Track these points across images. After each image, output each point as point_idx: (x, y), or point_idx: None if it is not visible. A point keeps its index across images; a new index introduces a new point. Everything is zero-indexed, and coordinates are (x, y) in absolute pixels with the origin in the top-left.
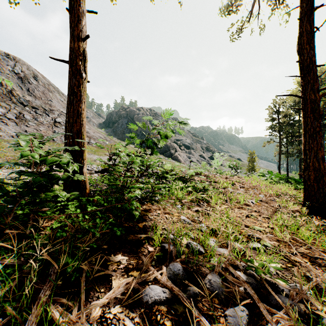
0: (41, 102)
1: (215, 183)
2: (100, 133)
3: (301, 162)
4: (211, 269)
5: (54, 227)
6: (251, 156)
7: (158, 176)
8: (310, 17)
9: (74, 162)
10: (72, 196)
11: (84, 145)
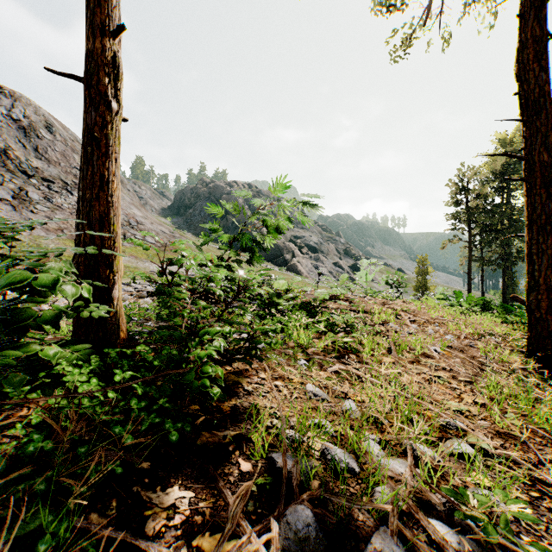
0: (58, 171)
1: (365, 313)
2: (162, 224)
3: (505, 275)
4: (378, 517)
5: (35, 422)
6: (422, 264)
7: (262, 302)
8: (541, 12)
9: (94, 279)
10: (74, 355)
11: (115, 244)
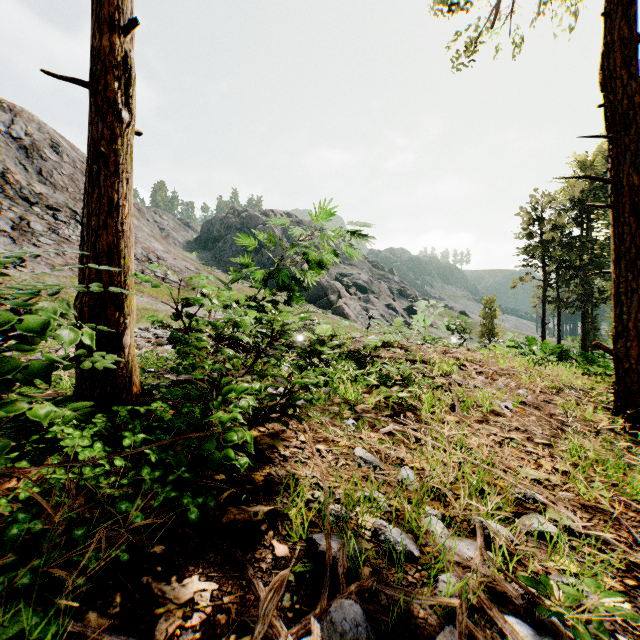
0: (66, 197)
1: (423, 363)
2: (187, 260)
3: (585, 319)
4: (442, 613)
5: (24, 497)
6: (489, 306)
7: (302, 350)
8: (630, 9)
9: (101, 322)
10: (71, 415)
11: (126, 281)
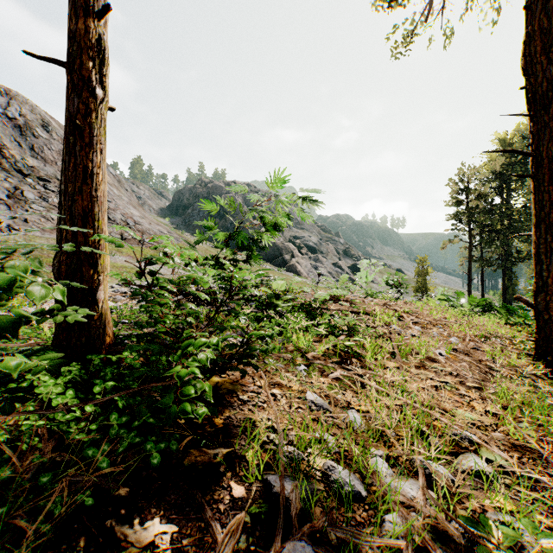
0: (55, 170)
1: (366, 314)
2: (160, 224)
3: (505, 276)
4: (389, 552)
5: None
6: (422, 265)
7: (260, 303)
8: (549, 2)
9: (77, 279)
10: (42, 366)
11: (100, 242)
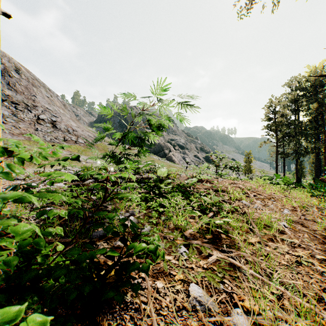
0: (23, 97)
1: (222, 191)
2: (89, 131)
3: (297, 163)
4: None
5: None
6: (248, 156)
7: (148, 186)
8: None
9: None
10: None
11: None
